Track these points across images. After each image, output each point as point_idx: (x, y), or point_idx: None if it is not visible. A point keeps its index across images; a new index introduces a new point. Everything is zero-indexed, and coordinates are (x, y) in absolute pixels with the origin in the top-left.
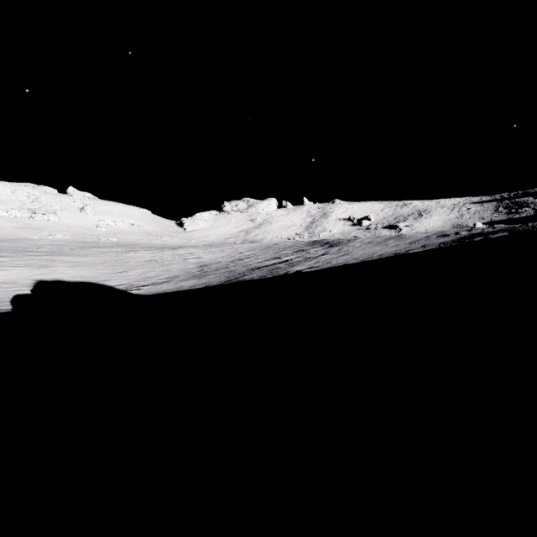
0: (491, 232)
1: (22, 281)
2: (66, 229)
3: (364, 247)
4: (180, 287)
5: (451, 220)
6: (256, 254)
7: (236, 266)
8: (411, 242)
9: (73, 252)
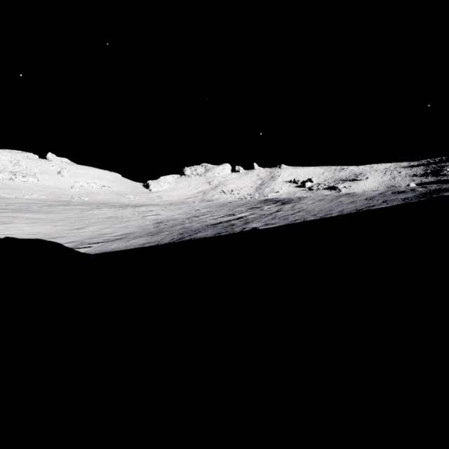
0: None
1: None
2: (43, 189)
3: (318, 204)
4: (131, 245)
5: (385, 182)
6: (211, 211)
7: (191, 223)
8: (367, 198)
9: (39, 209)
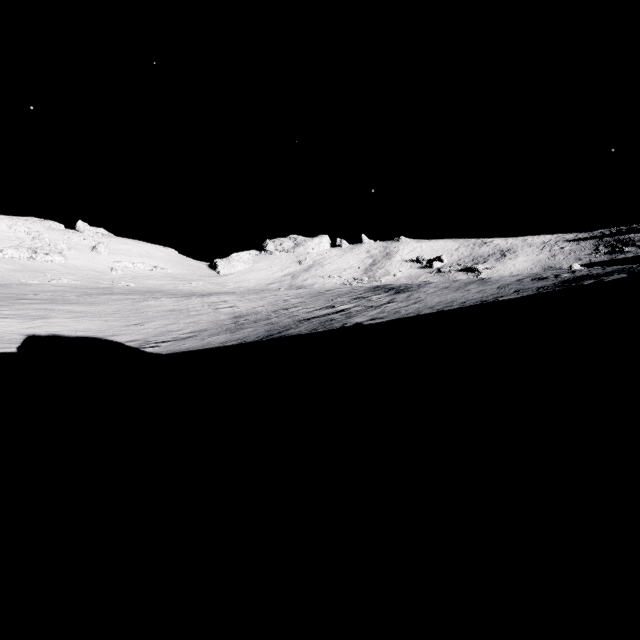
0: (602, 273)
1: (8, 336)
2: (74, 272)
3: (440, 294)
4: (208, 344)
5: (541, 261)
6: (304, 302)
7: (279, 317)
8: (499, 286)
9: (78, 299)
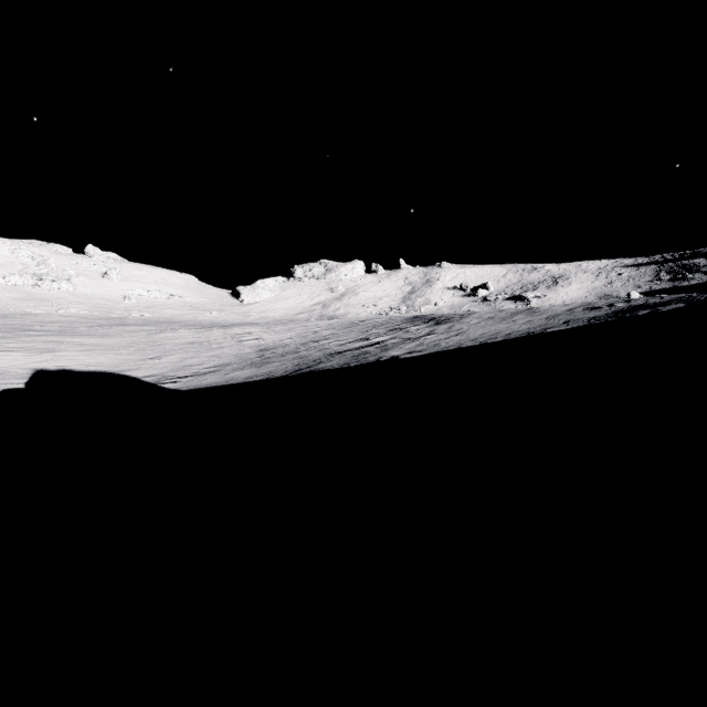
0: (659, 303)
1: (14, 371)
2: (83, 301)
3: (484, 325)
4: (232, 379)
5: (597, 289)
6: (336, 334)
7: (309, 350)
8: (548, 317)
9: (89, 331)
